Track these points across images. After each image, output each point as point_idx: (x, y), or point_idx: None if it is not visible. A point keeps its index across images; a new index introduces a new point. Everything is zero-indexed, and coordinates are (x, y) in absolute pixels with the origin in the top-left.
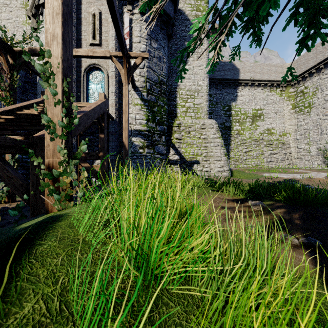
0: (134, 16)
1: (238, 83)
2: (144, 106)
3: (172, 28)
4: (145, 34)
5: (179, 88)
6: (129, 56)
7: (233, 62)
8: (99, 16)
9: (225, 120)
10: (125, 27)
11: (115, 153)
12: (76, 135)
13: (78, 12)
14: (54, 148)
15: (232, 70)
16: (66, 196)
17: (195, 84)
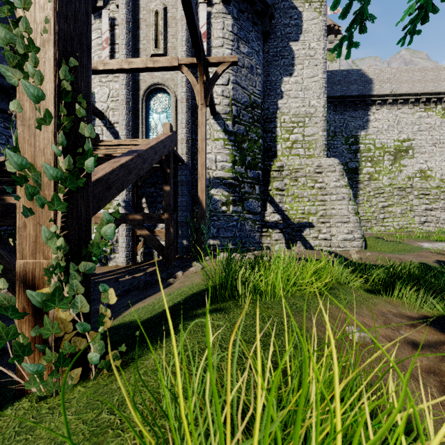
0: (214, 7)
1: (370, 101)
2: (229, 141)
3: (270, 23)
4: (230, 32)
5: (279, 112)
6: (208, 62)
7: (363, 70)
8: (163, 14)
9: (349, 159)
10: (201, 26)
11: (186, 213)
12: (123, 189)
13: (135, 11)
14: (37, 232)
15: (360, 82)
16: (59, 361)
17: (304, 105)
